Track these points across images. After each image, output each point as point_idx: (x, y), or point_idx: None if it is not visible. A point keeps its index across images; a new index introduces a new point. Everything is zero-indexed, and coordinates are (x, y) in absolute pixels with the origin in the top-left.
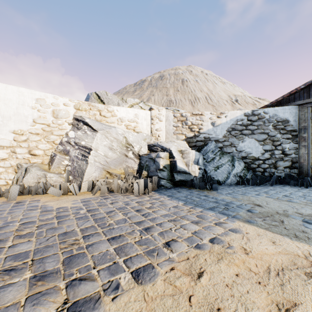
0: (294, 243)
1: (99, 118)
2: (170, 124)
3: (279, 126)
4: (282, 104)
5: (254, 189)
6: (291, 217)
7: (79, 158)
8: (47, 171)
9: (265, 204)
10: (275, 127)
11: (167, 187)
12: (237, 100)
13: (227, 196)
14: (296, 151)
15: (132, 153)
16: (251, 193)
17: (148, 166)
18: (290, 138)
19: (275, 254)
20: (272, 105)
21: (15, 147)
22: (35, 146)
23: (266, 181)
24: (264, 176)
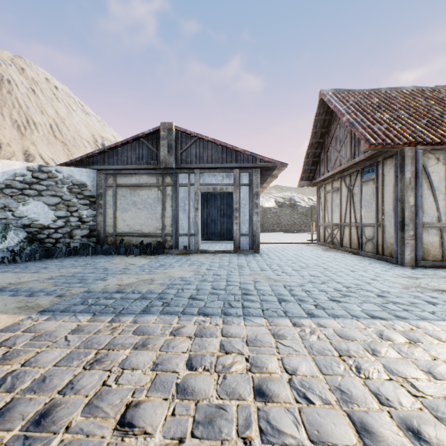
0: None
1: None
2: None
3: (76, 190)
4: (83, 165)
5: (18, 265)
6: None
7: None
8: None
9: None
10: (71, 190)
11: None
12: (104, 144)
13: None
14: (95, 218)
15: None
16: None
17: None
18: (88, 204)
19: None
20: (74, 163)
21: None
22: None
23: (54, 254)
24: (57, 248)
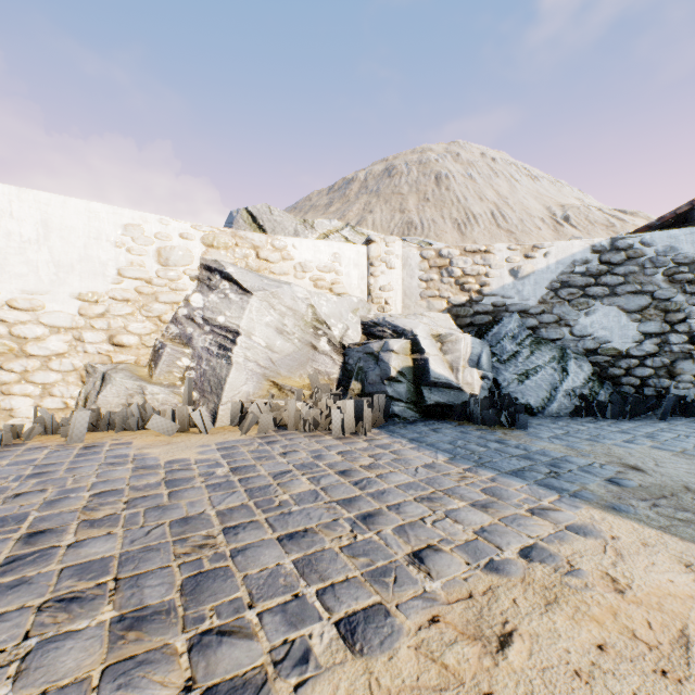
0: None
1: (254, 265)
2: (413, 274)
3: (680, 276)
4: (689, 222)
5: (618, 427)
6: None
7: (213, 353)
8: (146, 381)
9: (652, 467)
10: (671, 278)
11: (408, 419)
12: (567, 216)
13: (554, 444)
14: None
15: (327, 341)
16: (612, 437)
17: (364, 372)
18: None
19: None
20: (663, 224)
21: (83, 330)
22: (122, 326)
23: (649, 409)
24: (642, 396)
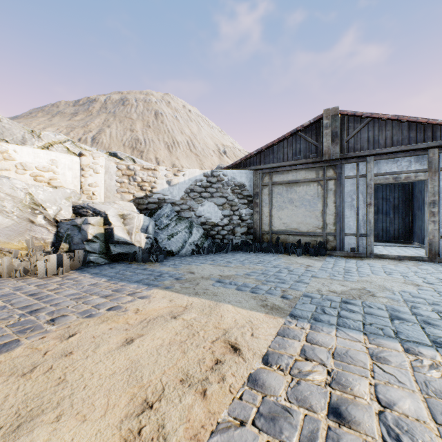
0: (188, 298)
1: None
2: (113, 178)
3: (237, 191)
4: (241, 167)
5: (205, 258)
6: (210, 279)
7: None
8: None
9: (199, 271)
10: (234, 191)
11: (100, 263)
12: (225, 151)
13: (169, 267)
14: (252, 217)
15: (43, 217)
16: (198, 262)
17: (71, 237)
18: (246, 203)
19: (162, 309)
20: (233, 167)
21: None
22: None
23: (223, 249)
24: (223, 243)
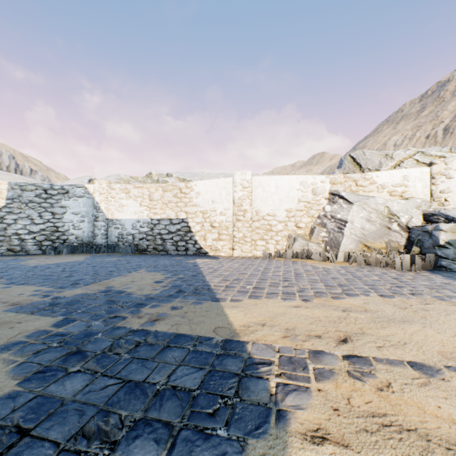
0: None
1: (354, 189)
2: None
3: None
4: None
5: None
6: None
7: (335, 230)
8: (308, 241)
9: None
10: None
11: (453, 270)
12: None
13: None
14: None
15: (397, 225)
16: None
17: (421, 242)
18: None
19: None
20: None
21: (287, 222)
22: (299, 220)
23: None
24: None
